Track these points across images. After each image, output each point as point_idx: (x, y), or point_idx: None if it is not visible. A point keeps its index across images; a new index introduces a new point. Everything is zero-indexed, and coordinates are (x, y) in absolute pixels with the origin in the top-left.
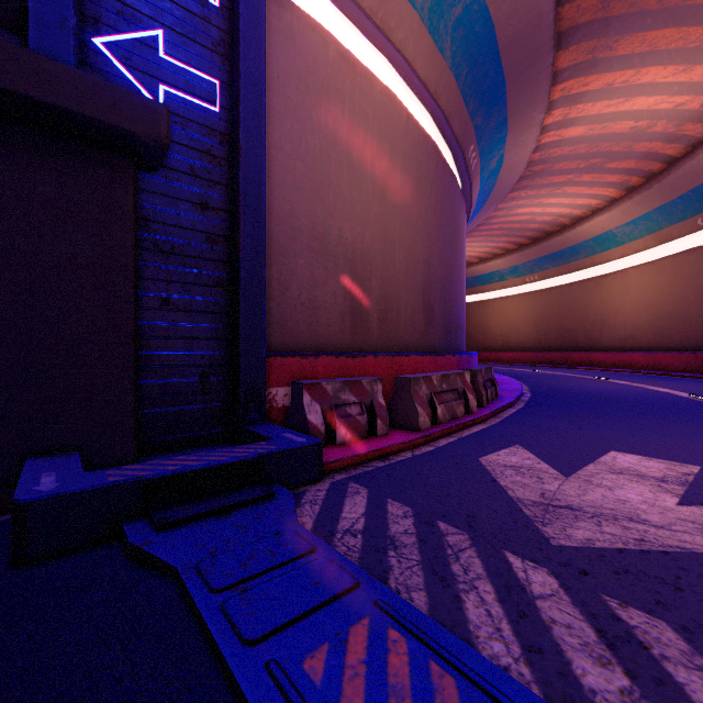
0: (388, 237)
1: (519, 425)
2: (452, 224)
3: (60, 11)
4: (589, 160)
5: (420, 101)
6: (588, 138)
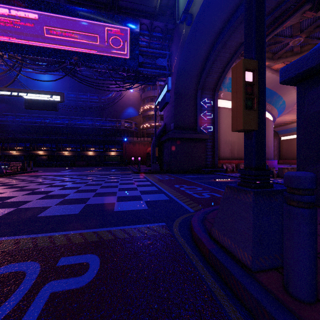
0: (239, 138)
1: None
2: None
3: (199, 127)
4: None
5: None
6: None
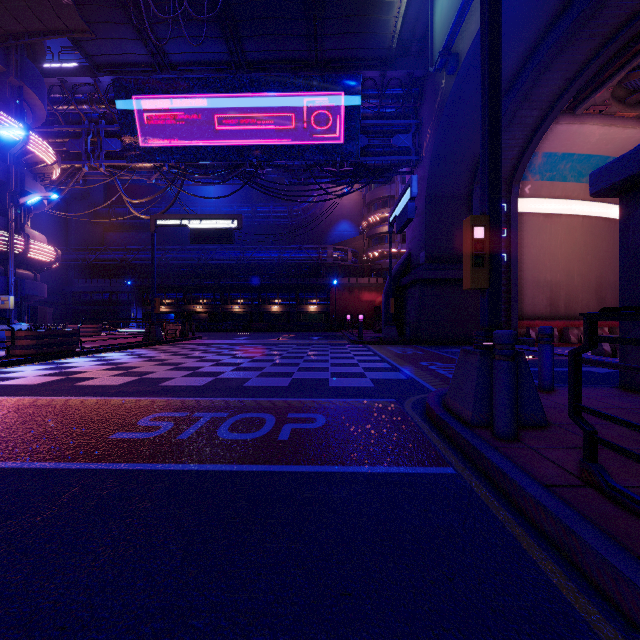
0: (570, 273)
1: None
2: None
3: None
4: None
5: (594, 202)
6: None
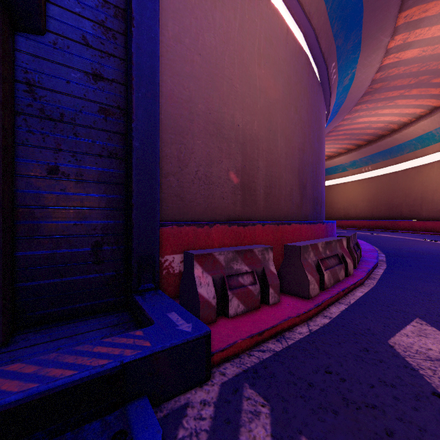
0: (272, 127)
1: (398, 289)
2: (318, 123)
3: None
4: (418, 77)
5: (296, 22)
6: (420, 59)
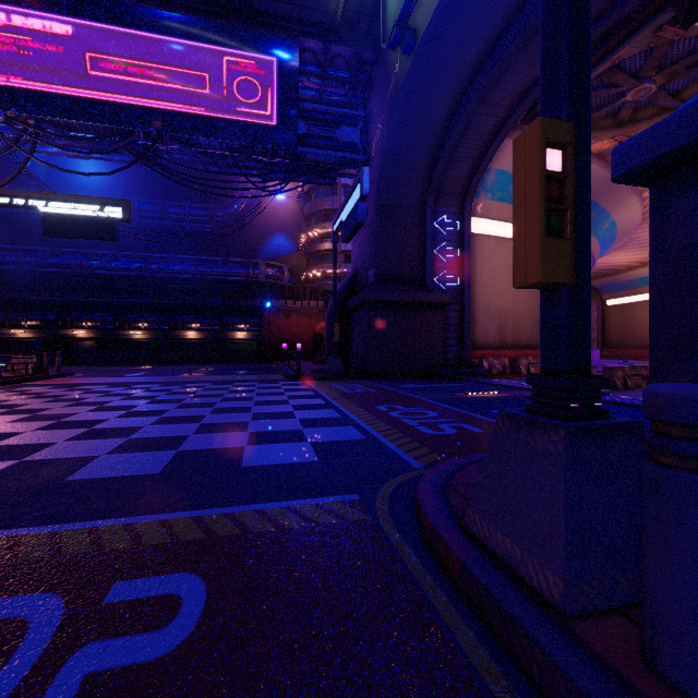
0: (517, 301)
1: None
2: None
3: (431, 279)
4: None
5: None
6: None
